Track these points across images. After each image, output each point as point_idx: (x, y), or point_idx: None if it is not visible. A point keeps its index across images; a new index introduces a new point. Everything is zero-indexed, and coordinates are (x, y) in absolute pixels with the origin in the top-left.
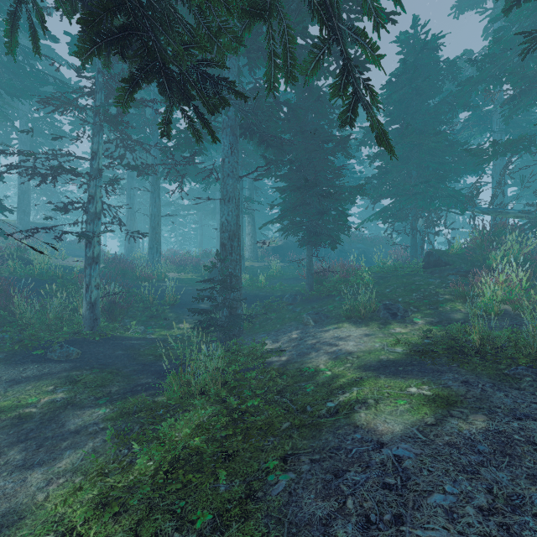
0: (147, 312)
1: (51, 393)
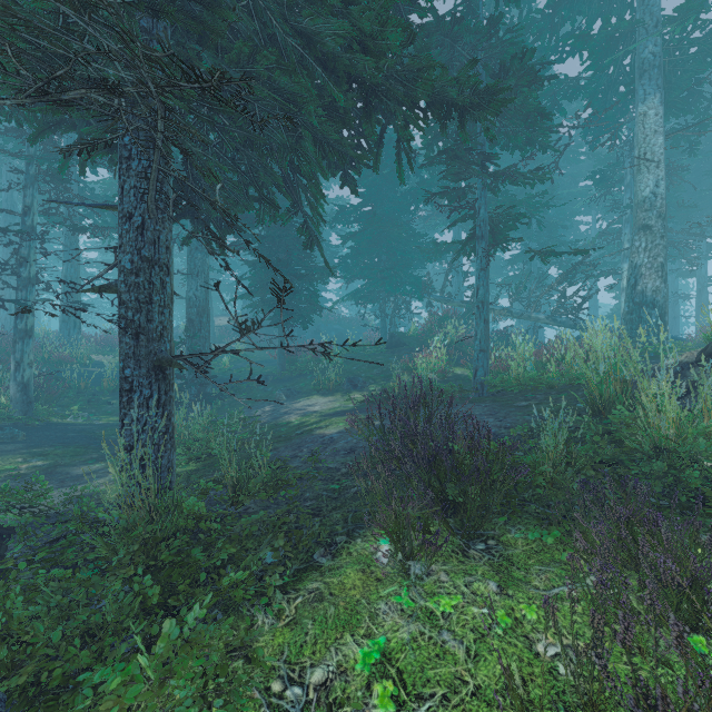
0: (82, 399)
1: (26, 461)
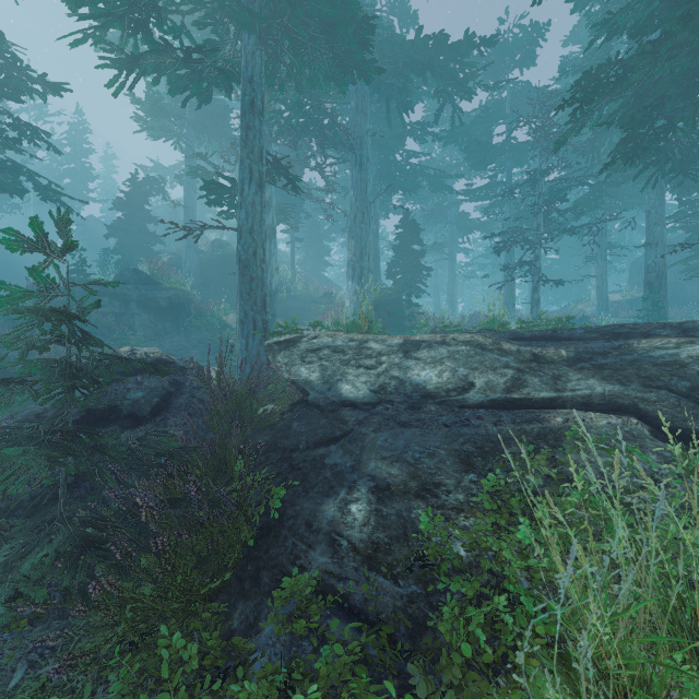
0: None
1: None
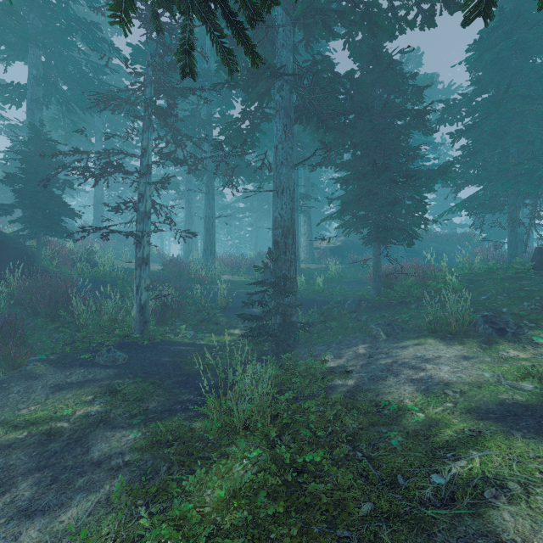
0: (198, 315)
1: (88, 404)
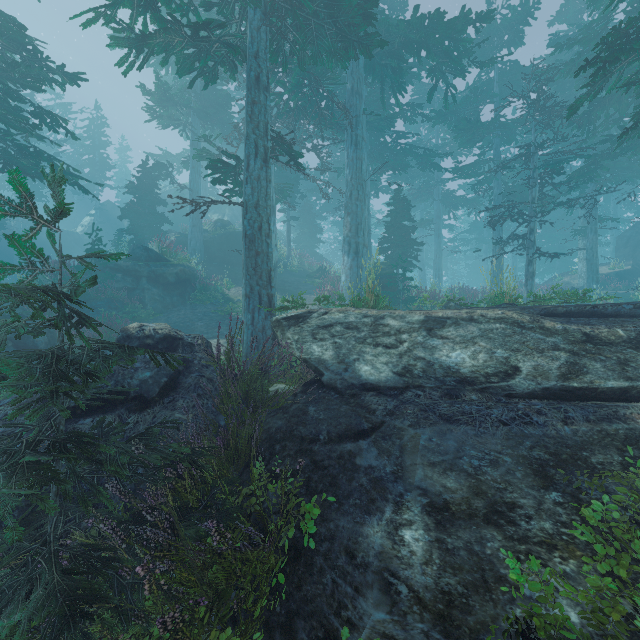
0: None
1: None
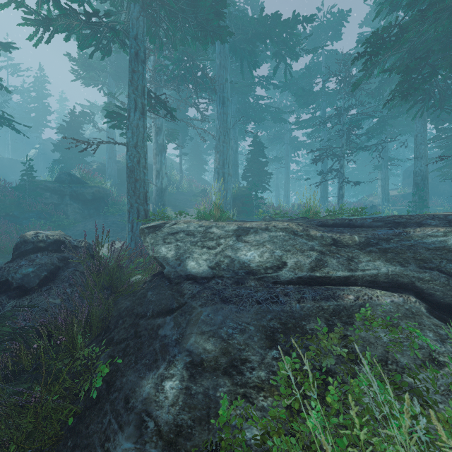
0: None
1: None
